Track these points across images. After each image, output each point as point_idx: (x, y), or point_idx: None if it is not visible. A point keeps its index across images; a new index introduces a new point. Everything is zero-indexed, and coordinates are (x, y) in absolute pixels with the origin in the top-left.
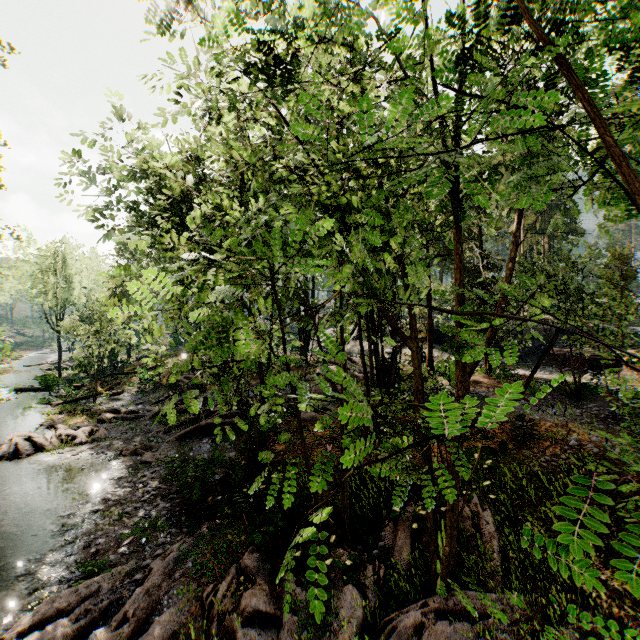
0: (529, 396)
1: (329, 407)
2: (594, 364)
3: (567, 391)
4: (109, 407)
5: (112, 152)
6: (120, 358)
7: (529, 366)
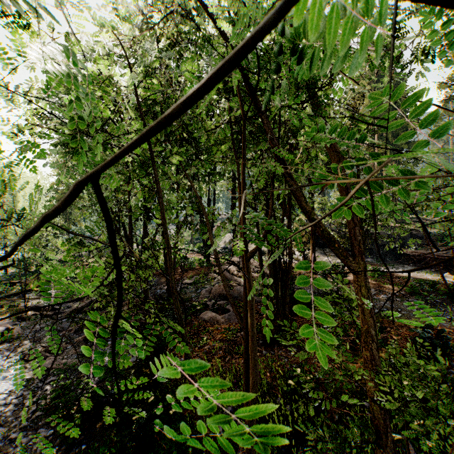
0: (414, 298)
1: (228, 307)
2: (447, 264)
3: (441, 291)
4: (33, 304)
5: (37, 79)
6: (60, 257)
7: (392, 265)
